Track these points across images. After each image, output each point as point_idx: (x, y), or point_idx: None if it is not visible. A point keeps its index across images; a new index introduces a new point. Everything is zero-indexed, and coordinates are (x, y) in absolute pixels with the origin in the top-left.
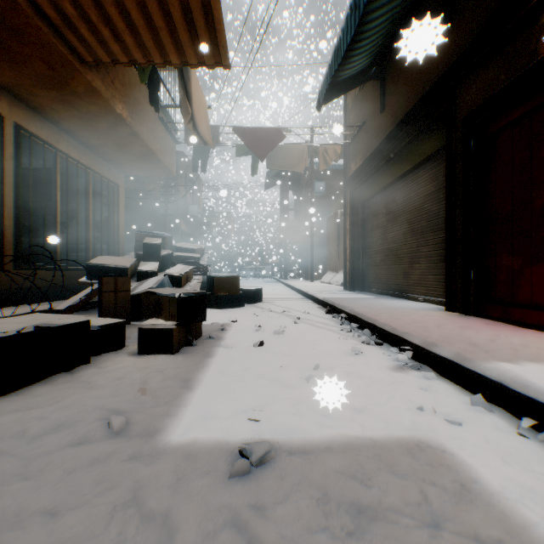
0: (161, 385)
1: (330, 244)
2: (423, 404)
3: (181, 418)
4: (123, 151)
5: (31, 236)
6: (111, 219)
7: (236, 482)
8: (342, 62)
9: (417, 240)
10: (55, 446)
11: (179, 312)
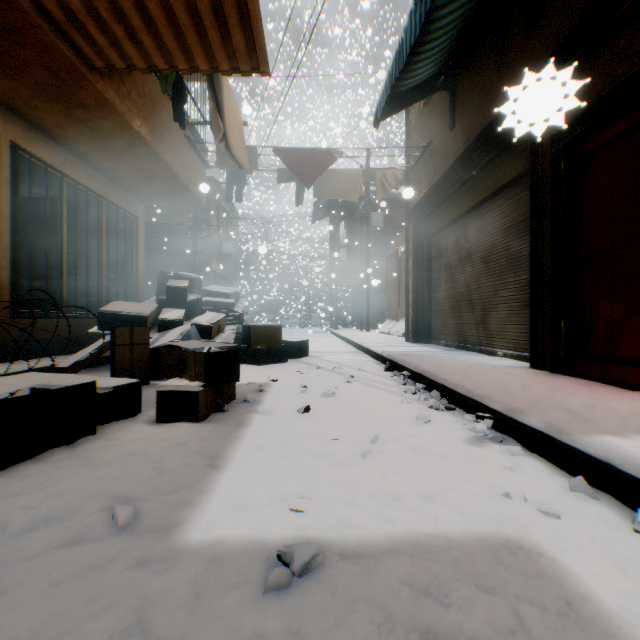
0: (183, 463)
1: (389, 287)
2: (510, 488)
3: (205, 508)
4: (143, 177)
5: (32, 278)
6: (129, 258)
7: (273, 599)
8: (405, 69)
9: (495, 283)
10: (42, 547)
11: (207, 370)
